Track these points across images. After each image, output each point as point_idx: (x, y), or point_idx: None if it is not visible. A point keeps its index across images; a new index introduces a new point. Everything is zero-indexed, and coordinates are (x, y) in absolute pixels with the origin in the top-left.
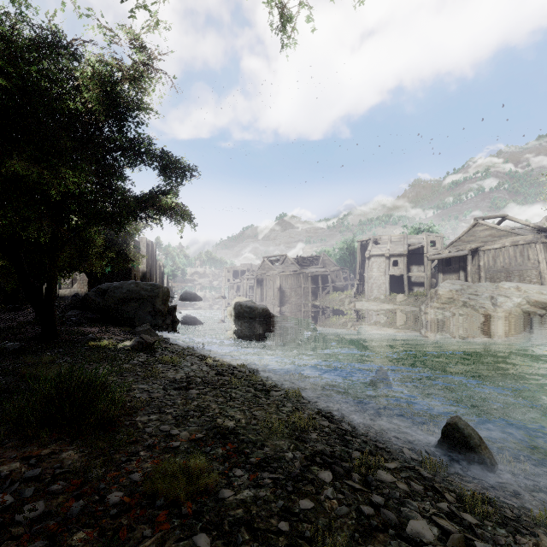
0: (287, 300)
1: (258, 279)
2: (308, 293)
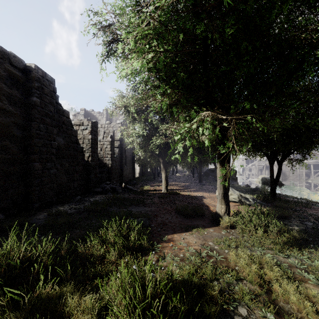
0: (286, 178)
1: (265, 166)
2: (302, 175)
